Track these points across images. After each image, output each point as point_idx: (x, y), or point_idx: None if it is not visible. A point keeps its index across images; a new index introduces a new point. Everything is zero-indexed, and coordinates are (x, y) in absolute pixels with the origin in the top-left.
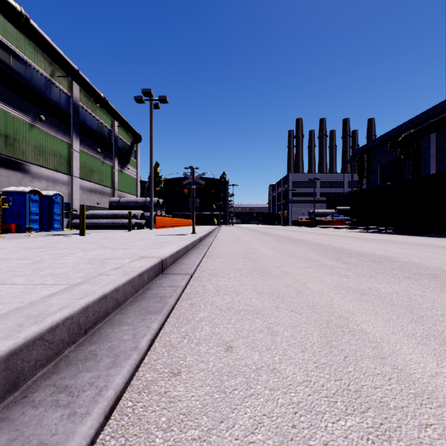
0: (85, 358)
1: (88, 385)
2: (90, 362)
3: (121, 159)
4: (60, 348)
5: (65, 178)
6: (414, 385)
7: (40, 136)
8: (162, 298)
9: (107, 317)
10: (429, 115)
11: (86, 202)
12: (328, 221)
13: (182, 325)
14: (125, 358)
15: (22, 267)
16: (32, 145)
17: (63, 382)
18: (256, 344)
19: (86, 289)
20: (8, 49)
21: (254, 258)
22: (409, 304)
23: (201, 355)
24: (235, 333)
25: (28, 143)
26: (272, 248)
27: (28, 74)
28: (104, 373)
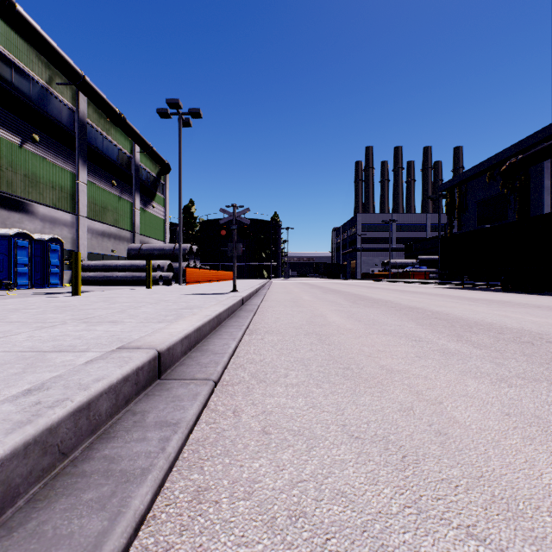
0: None
1: None
2: None
3: (144, 194)
4: None
5: (68, 217)
6: None
7: (32, 161)
8: (120, 483)
9: None
10: (543, 136)
11: (97, 249)
12: (408, 274)
13: None
14: None
15: None
16: (21, 173)
17: None
18: None
19: None
20: None
21: (324, 336)
22: None
23: None
24: None
25: (16, 171)
26: (348, 315)
27: (16, 79)
28: None
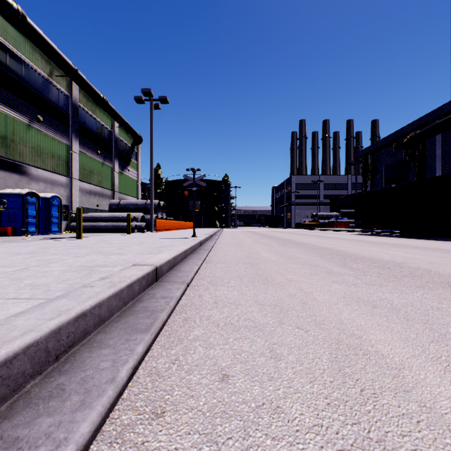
0: (49, 395)
1: (44, 437)
2: (54, 401)
3: (121, 160)
4: (20, 382)
5: (64, 179)
6: (450, 431)
7: (37, 137)
8: (153, 312)
9: (87, 337)
10: (435, 115)
11: (86, 204)
12: (332, 224)
13: (172, 346)
14: (98, 395)
15: (2, 277)
16: (29, 146)
17: (14, 432)
18: (257, 372)
19: (62, 306)
20: (5, 48)
21: (255, 264)
22: (427, 319)
23: (191, 386)
24: (233, 356)
25: (26, 144)
26: (275, 252)
27: (26, 74)
28: (68, 419)
